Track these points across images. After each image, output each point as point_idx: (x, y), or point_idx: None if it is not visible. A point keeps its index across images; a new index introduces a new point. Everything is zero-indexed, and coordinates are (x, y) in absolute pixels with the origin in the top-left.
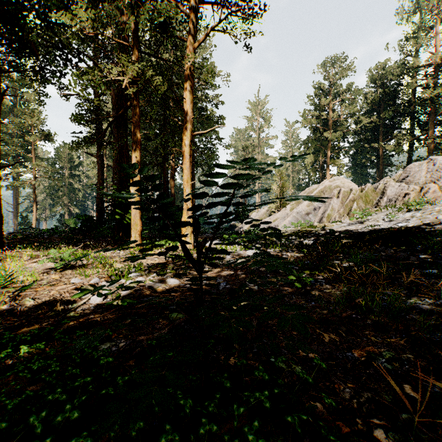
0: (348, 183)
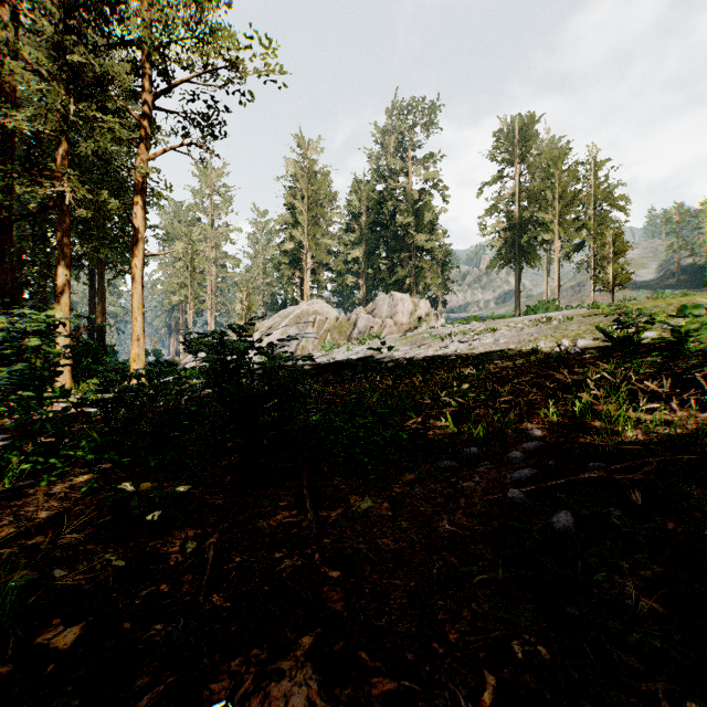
0: (328, 308)
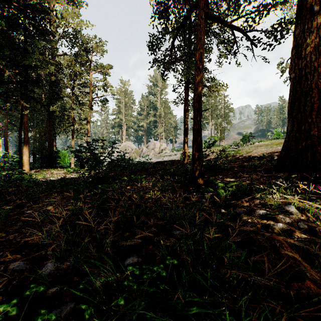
0: (132, 144)
